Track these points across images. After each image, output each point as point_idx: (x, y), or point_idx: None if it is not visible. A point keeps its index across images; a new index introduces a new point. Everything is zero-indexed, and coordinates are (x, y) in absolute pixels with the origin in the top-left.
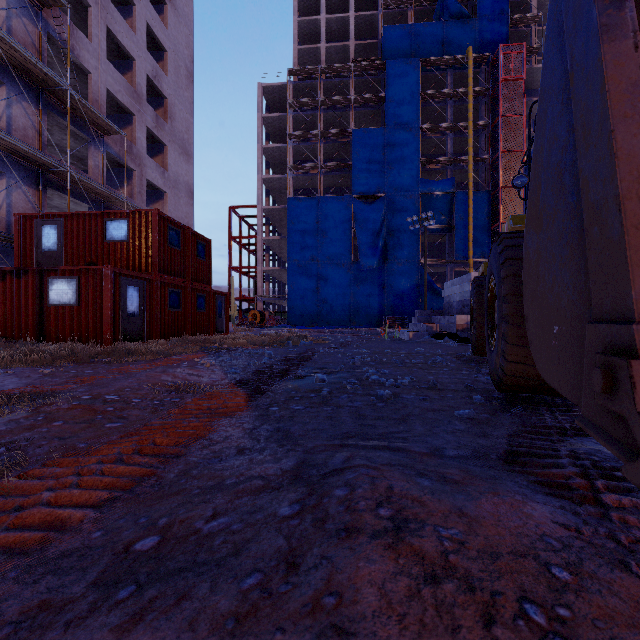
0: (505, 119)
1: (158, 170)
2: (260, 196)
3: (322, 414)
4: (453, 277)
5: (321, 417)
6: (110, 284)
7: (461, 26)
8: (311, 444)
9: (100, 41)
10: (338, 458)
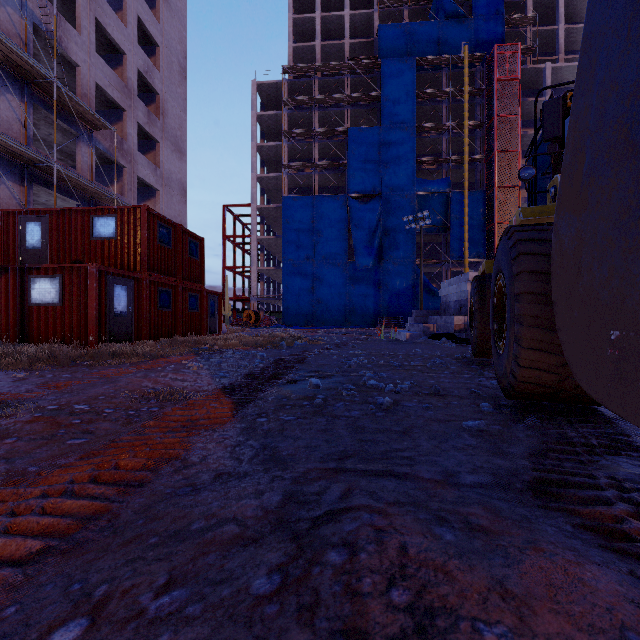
0: (500, 119)
1: (150, 167)
2: (255, 195)
3: (315, 426)
4: (449, 277)
5: (314, 430)
6: (95, 283)
7: (457, 26)
8: (302, 468)
9: (89, 34)
10: (333, 491)
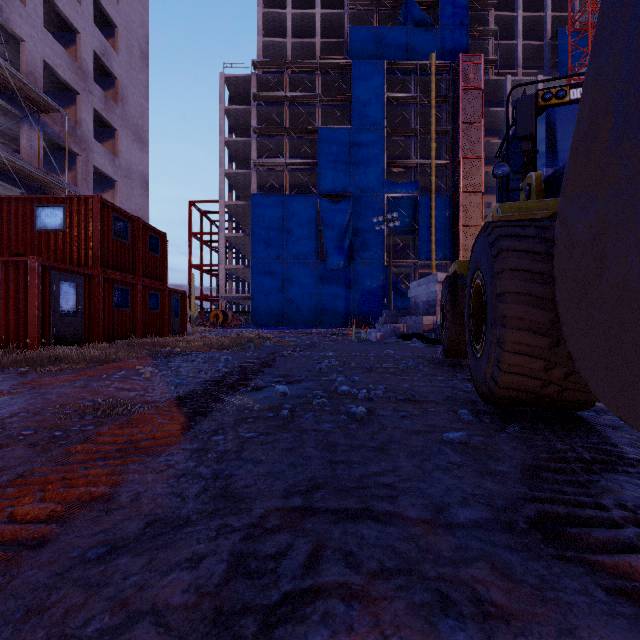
0: (465, 126)
1: (107, 156)
2: (223, 191)
3: (280, 445)
4: (417, 278)
5: (279, 450)
6: (37, 279)
7: (424, 33)
8: (259, 509)
9: (36, 6)
10: (297, 552)
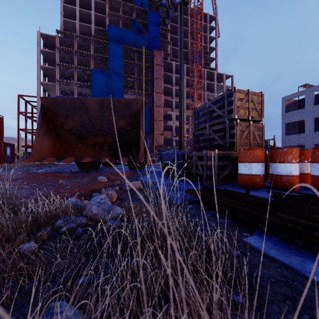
0: (156, 79)
1: None
2: (39, 92)
3: None
4: None
5: None
6: None
7: (142, 36)
8: None
9: None
10: None
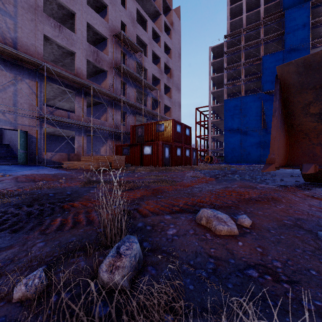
0: None
1: (168, 99)
2: (210, 101)
3: None
4: None
5: None
6: (161, 147)
7: None
8: None
9: (150, 56)
10: None
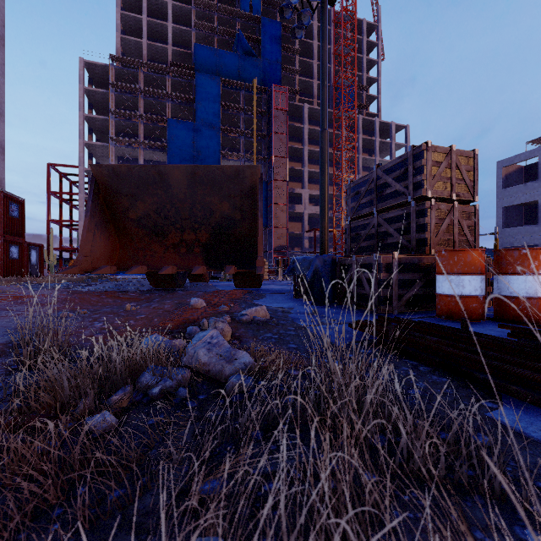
0: (276, 135)
1: None
2: (82, 158)
3: None
4: None
5: None
6: None
7: (251, 61)
8: None
9: None
10: None
